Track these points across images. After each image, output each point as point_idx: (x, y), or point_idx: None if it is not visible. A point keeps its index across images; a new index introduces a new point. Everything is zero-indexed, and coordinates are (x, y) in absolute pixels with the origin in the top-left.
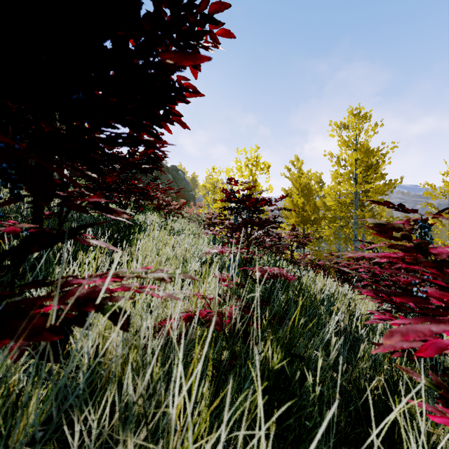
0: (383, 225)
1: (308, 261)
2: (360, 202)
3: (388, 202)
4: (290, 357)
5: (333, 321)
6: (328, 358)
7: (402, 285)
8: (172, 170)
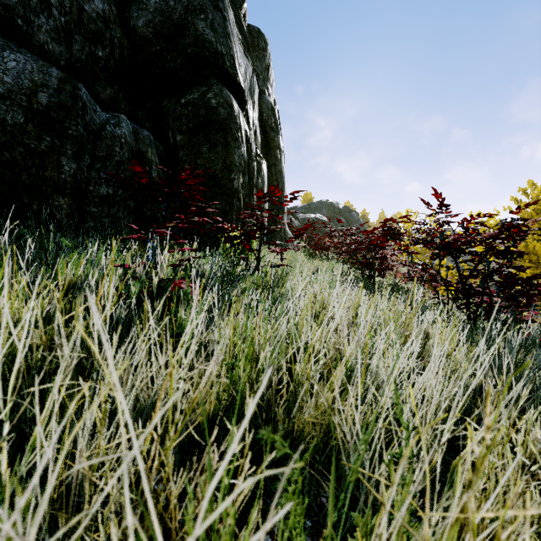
0: None
1: None
2: None
3: None
4: None
5: None
6: None
7: None
8: (345, 212)
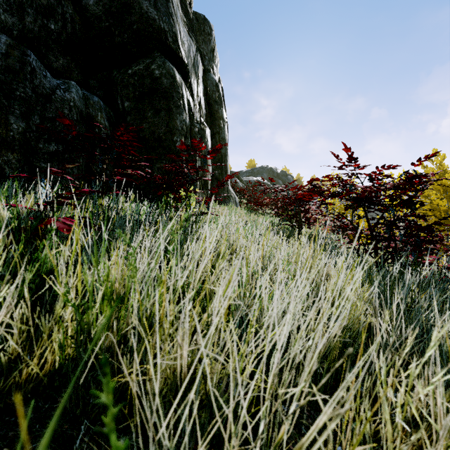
0: None
1: None
2: None
3: None
4: None
5: None
6: None
7: None
8: (282, 176)
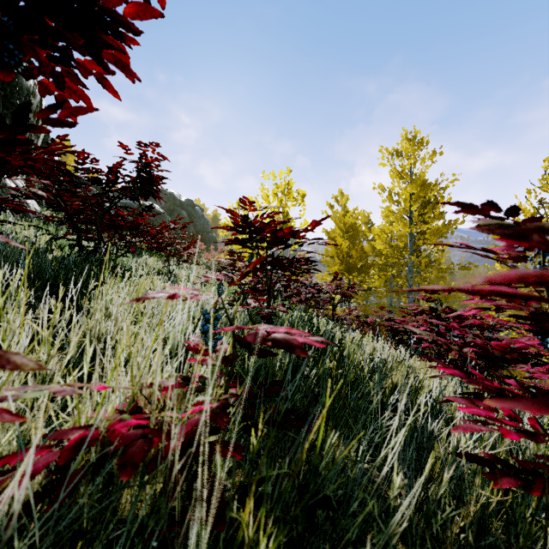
0: (512, 225)
1: (354, 318)
2: (415, 246)
3: (488, 205)
4: (307, 518)
5: (396, 440)
6: (387, 531)
7: (495, 353)
8: (188, 206)
